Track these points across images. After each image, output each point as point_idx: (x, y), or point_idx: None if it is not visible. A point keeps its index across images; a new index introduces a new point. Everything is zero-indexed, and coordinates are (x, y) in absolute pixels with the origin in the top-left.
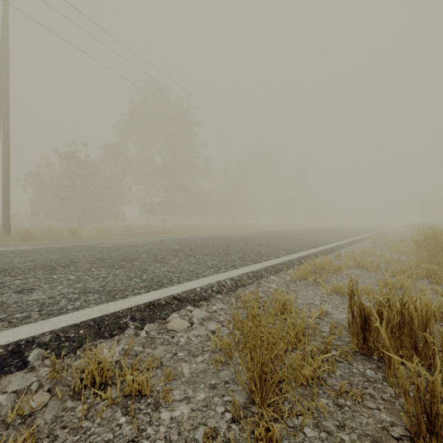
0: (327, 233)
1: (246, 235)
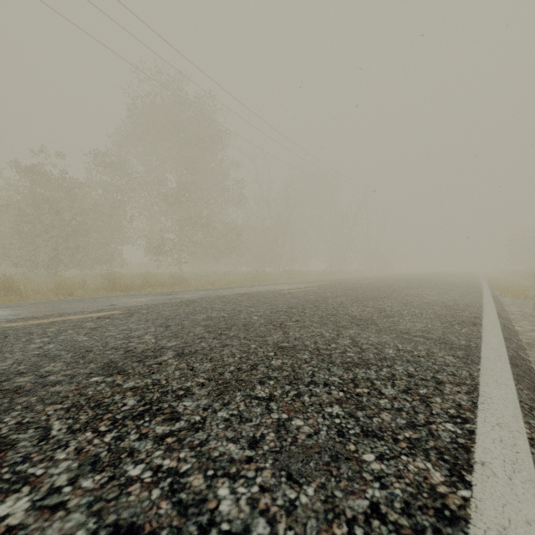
0: (427, 286)
1: (305, 291)
